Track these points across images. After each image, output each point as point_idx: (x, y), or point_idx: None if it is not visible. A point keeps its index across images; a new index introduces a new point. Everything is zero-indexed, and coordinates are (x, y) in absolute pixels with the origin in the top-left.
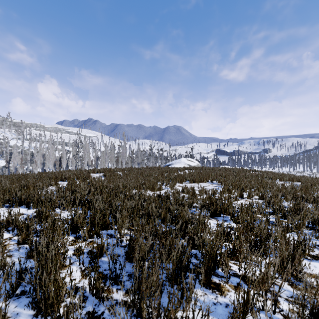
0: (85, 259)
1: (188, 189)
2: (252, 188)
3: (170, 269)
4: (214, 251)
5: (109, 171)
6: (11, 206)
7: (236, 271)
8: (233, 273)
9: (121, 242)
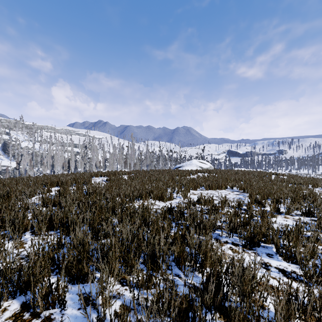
0: None
1: (206, 199)
2: (286, 197)
3: None
4: None
5: (114, 174)
6: None
7: None
8: None
9: None
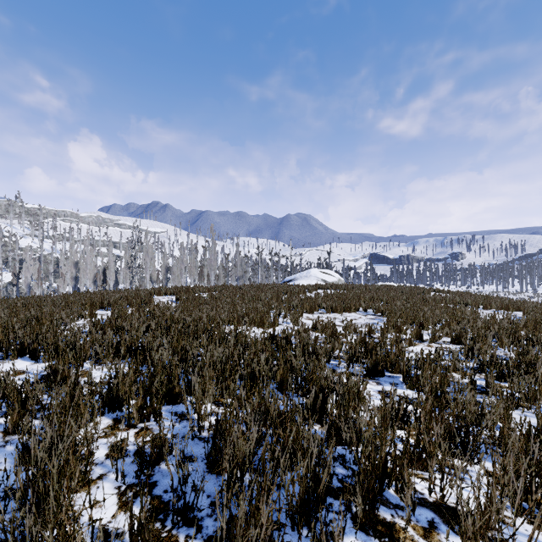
0: (130, 468)
1: (324, 324)
2: (438, 322)
3: (294, 497)
4: (381, 456)
5: (187, 291)
6: (6, 357)
7: (424, 495)
8: (418, 499)
9: (200, 431)
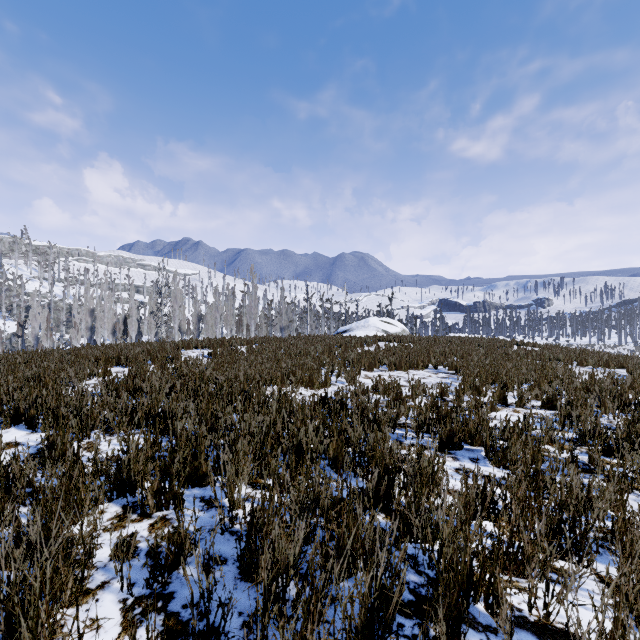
0: (140, 573)
1: (387, 384)
2: (525, 382)
3: (353, 620)
4: (467, 562)
5: (221, 344)
6: None
7: (522, 611)
8: (516, 618)
9: (232, 523)
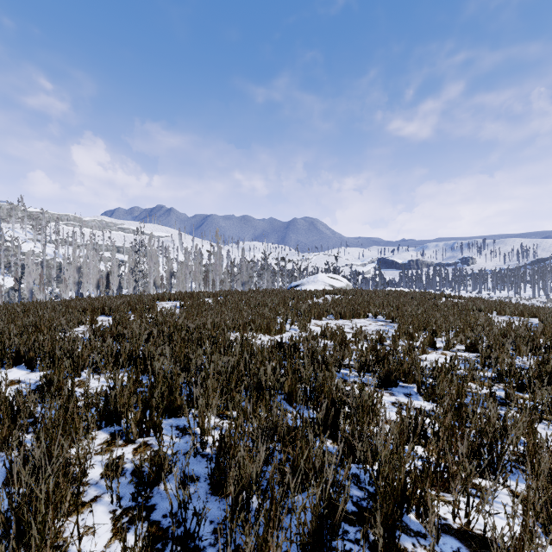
0: (126, 489)
1: (333, 331)
2: (451, 329)
3: (306, 526)
4: (401, 478)
5: (191, 297)
6: (1, 365)
7: (447, 520)
8: (442, 526)
9: (203, 448)
